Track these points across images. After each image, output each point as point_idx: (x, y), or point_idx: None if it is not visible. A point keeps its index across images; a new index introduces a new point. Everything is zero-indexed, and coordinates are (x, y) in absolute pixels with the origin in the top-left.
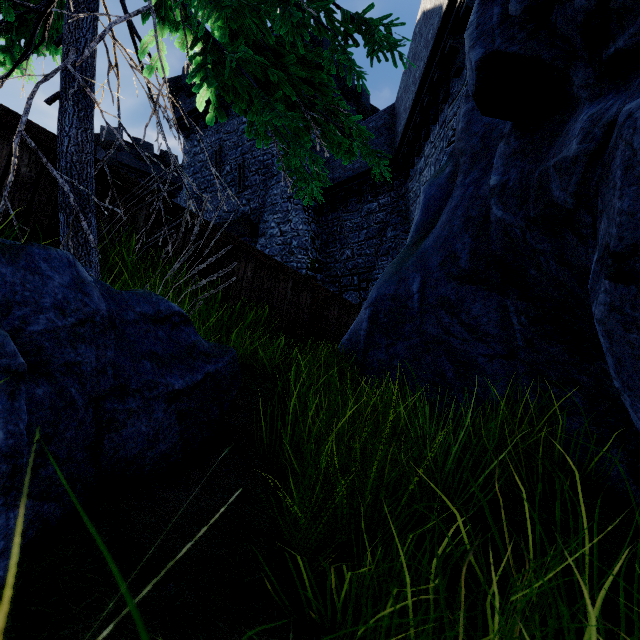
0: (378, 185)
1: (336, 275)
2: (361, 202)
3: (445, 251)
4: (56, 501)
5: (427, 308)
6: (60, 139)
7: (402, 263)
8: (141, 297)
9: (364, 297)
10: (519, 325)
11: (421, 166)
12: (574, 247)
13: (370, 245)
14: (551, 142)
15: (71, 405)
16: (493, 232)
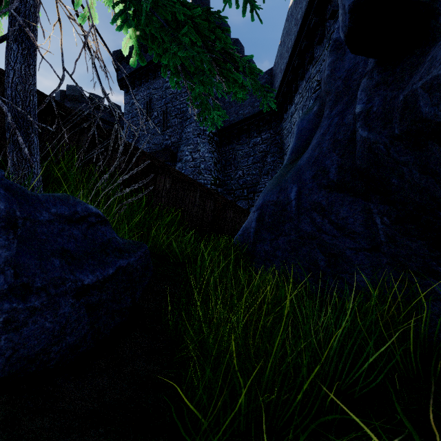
0: (261, 125)
1: (231, 189)
2: (249, 137)
3: (316, 167)
4: None
5: (302, 211)
6: (7, 72)
7: (282, 177)
8: (58, 199)
9: (251, 204)
10: (382, 224)
11: (292, 111)
12: (439, 157)
13: (255, 167)
14: (413, 71)
15: None
16: (358, 149)
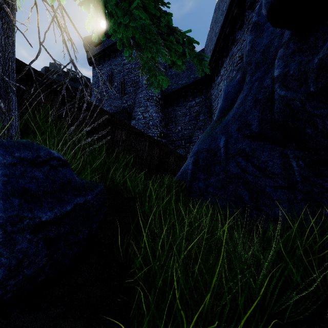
0: (195, 92)
1: (173, 140)
2: (186, 101)
3: (241, 121)
4: None
5: (230, 156)
6: None
7: (212, 130)
8: (22, 145)
9: (187, 151)
10: (297, 167)
11: (219, 81)
12: None
13: (191, 124)
14: (325, 39)
15: None
16: (277, 106)
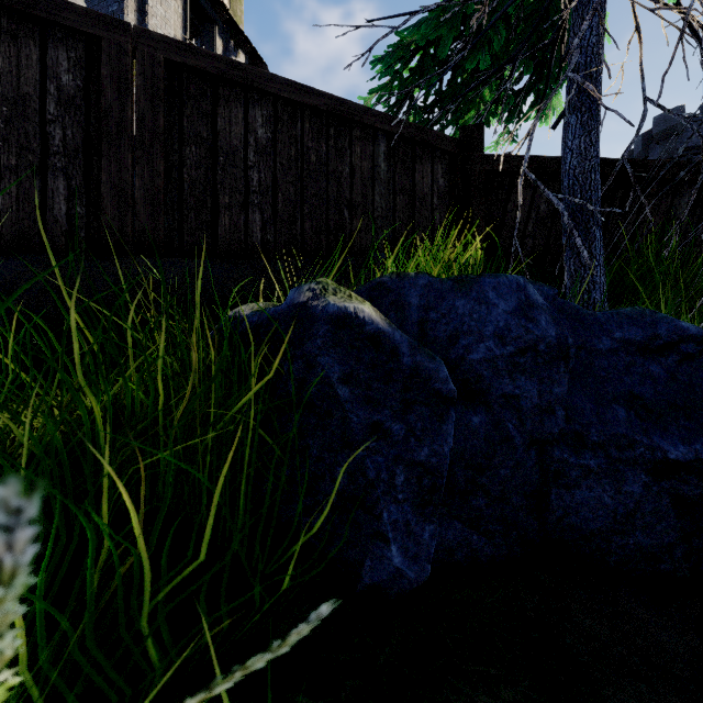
0: None
1: None
2: None
3: None
4: (486, 537)
5: None
6: (562, 159)
7: None
8: (625, 317)
9: None
10: None
11: None
12: None
13: None
14: None
15: (507, 441)
16: None
